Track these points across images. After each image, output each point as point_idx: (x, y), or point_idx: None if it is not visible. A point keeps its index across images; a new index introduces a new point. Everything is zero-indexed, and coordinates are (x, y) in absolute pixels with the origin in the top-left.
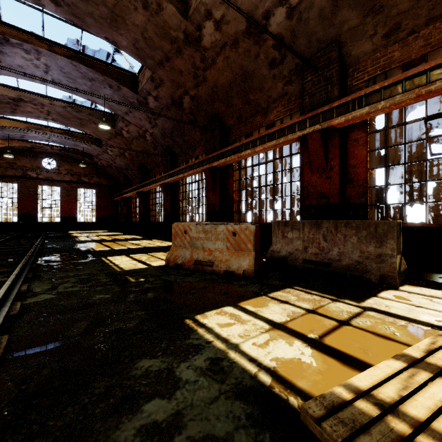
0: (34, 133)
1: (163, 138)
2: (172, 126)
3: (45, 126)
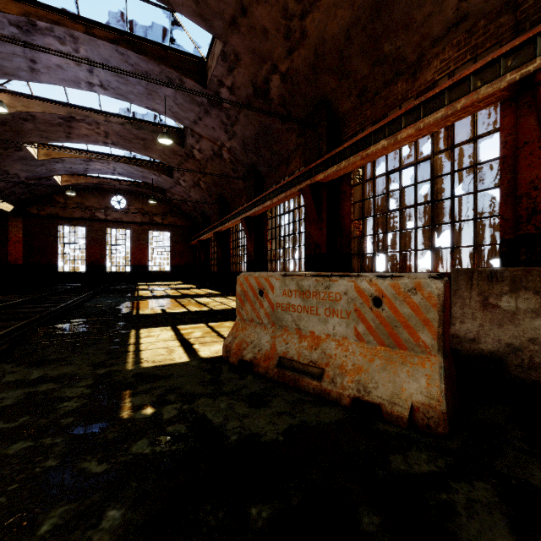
0: (97, 165)
1: (244, 153)
2: (255, 131)
3: (108, 154)
